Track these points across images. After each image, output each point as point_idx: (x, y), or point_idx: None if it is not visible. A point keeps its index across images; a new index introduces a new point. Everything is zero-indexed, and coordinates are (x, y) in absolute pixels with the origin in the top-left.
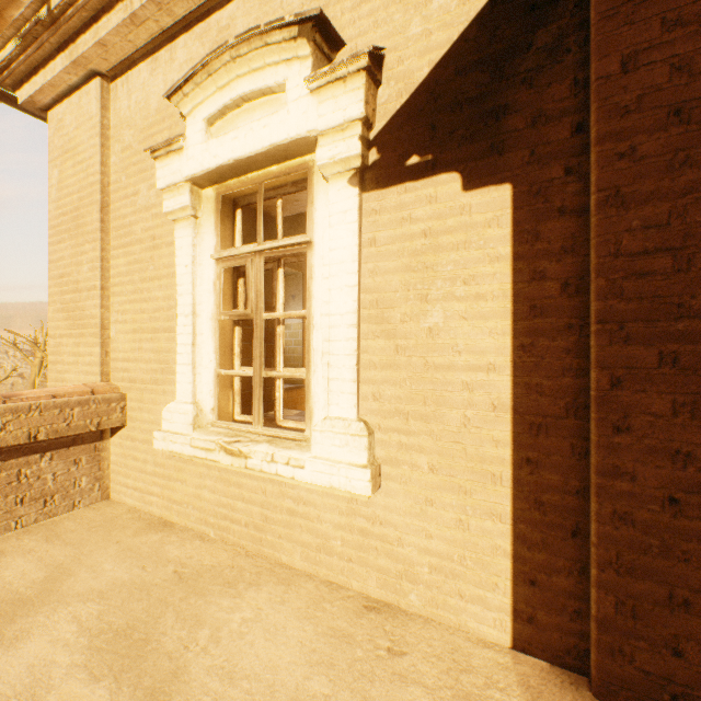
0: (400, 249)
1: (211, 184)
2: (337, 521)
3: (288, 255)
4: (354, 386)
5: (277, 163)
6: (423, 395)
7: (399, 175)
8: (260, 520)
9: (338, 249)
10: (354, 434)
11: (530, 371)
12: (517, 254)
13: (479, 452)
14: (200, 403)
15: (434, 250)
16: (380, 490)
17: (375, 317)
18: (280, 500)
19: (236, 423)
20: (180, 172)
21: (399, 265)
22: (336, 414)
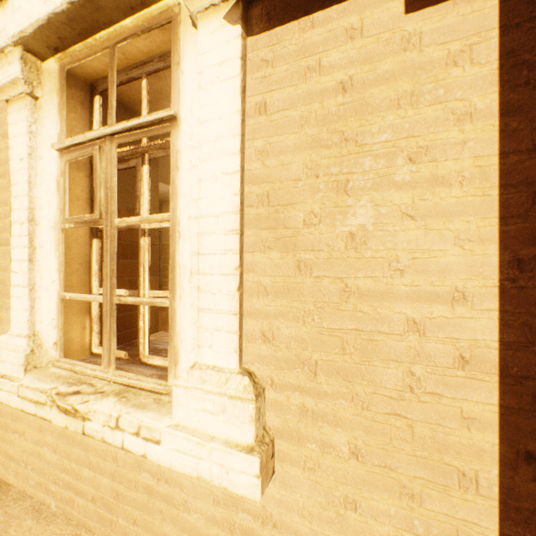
0: (303, 114)
1: (52, 53)
2: (211, 513)
3: (154, 147)
4: (234, 320)
5: (132, 14)
6: (340, 338)
7: (302, 3)
8: (109, 496)
9: (212, 119)
10: (234, 396)
11: (534, 304)
12: (508, 105)
13: (436, 435)
14: (40, 336)
15: (358, 111)
16: (273, 475)
17: (265, 218)
18: (135, 472)
19: (82, 363)
20: (5, 31)
21: (302, 139)
22: (209, 361)
